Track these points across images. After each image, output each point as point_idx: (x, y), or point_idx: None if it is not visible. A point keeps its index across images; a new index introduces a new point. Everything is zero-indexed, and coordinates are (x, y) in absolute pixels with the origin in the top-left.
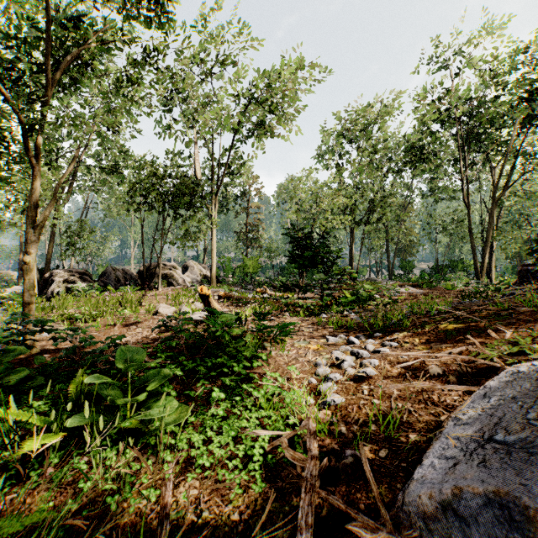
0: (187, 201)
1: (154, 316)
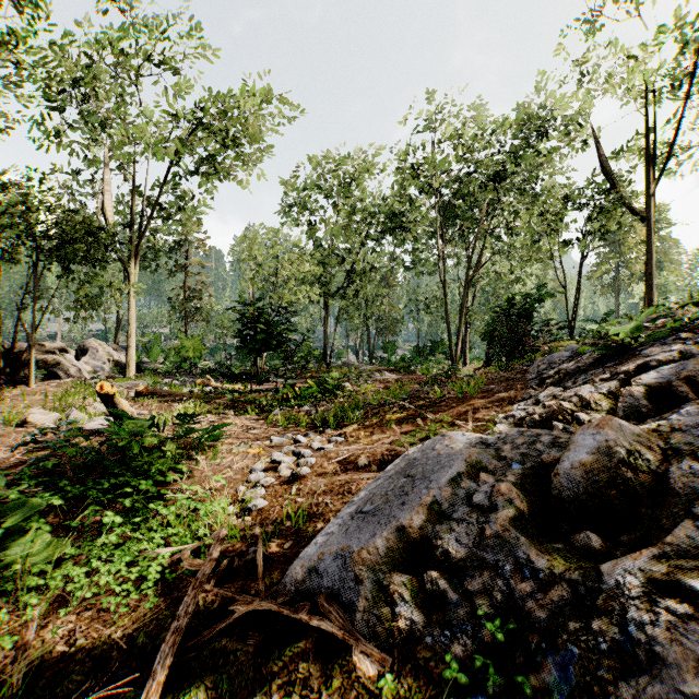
0: (85, 251)
1: (20, 428)
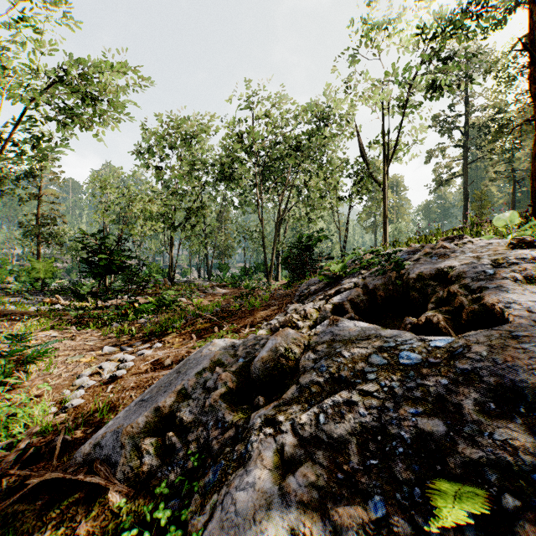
0: None
1: None
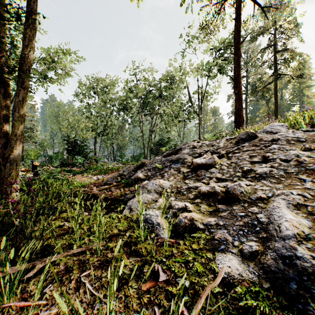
0: None
1: None
